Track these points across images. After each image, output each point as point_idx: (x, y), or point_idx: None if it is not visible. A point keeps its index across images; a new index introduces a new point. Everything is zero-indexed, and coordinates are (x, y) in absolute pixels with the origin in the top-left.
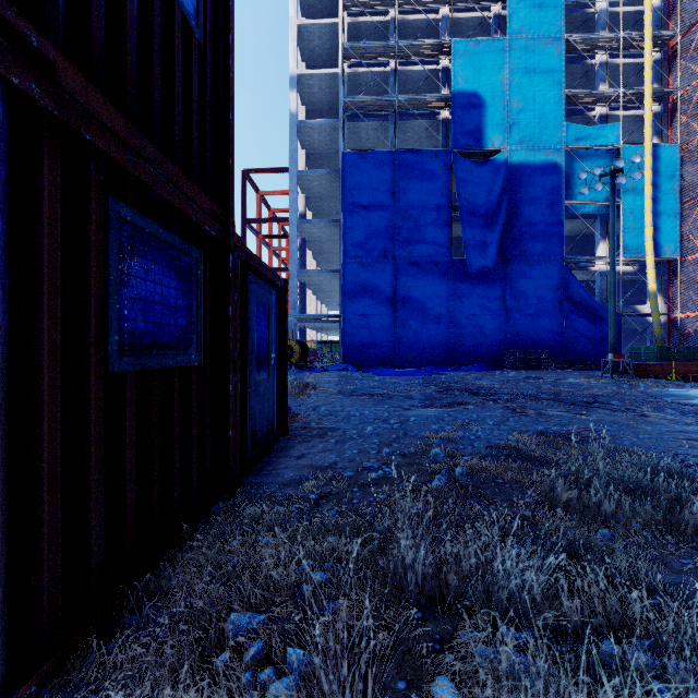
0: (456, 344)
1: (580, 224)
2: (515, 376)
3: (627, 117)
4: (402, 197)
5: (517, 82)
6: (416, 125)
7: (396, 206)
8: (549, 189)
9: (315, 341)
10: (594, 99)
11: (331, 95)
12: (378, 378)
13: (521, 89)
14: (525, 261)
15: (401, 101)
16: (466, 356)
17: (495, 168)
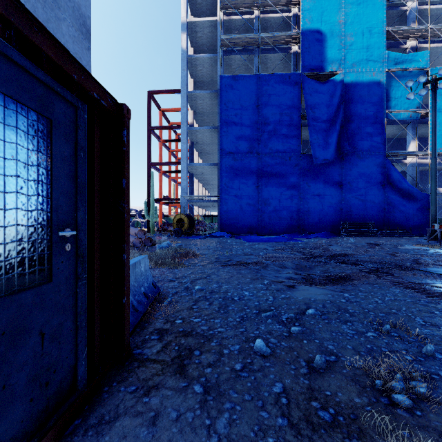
0: (304, 217)
1: (395, 128)
2: (357, 242)
3: (431, 49)
4: (264, 109)
5: (350, 21)
6: (273, 58)
7: (259, 115)
8: (374, 101)
9: (200, 215)
10: (408, 35)
11: (211, 38)
12: (249, 244)
13: (353, 27)
14: (356, 155)
15: (263, 38)
16: (311, 226)
17: (334, 86)
